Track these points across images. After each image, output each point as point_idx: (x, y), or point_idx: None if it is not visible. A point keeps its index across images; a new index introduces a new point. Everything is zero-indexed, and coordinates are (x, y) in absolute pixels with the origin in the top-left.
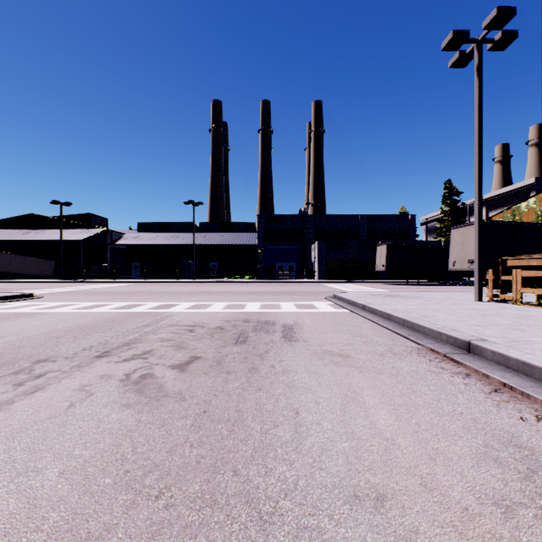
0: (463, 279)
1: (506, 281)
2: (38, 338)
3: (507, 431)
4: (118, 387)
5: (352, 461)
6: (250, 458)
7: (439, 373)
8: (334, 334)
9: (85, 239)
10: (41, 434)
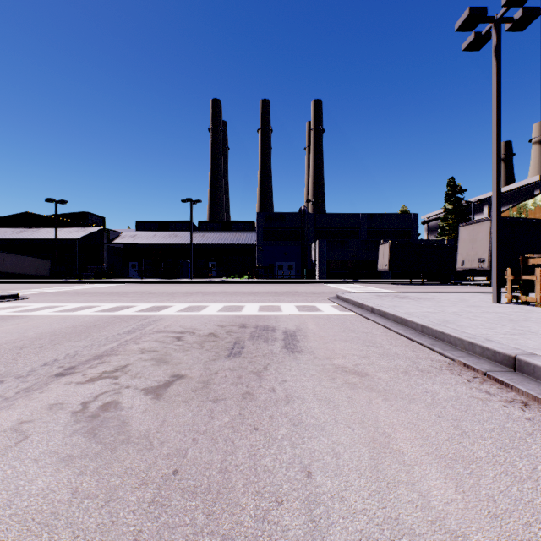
0: (467, 279)
1: (527, 281)
2: None
3: None
4: (66, 425)
5: None
6: None
7: (488, 402)
8: (344, 344)
9: (80, 237)
10: None
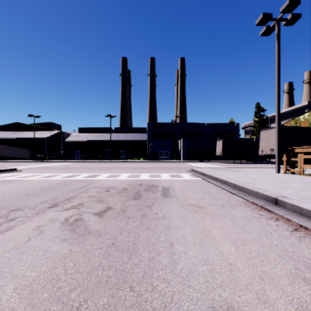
0: (266, 160)
1: (294, 161)
2: (15, 195)
3: (308, 258)
4: (60, 227)
5: (209, 280)
6: (141, 278)
7: (259, 218)
8: (193, 193)
9: (48, 137)
10: (6, 260)
